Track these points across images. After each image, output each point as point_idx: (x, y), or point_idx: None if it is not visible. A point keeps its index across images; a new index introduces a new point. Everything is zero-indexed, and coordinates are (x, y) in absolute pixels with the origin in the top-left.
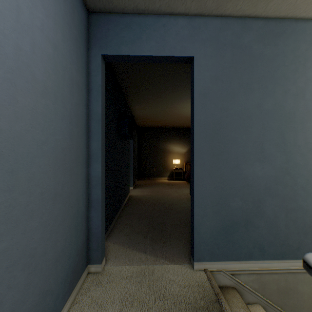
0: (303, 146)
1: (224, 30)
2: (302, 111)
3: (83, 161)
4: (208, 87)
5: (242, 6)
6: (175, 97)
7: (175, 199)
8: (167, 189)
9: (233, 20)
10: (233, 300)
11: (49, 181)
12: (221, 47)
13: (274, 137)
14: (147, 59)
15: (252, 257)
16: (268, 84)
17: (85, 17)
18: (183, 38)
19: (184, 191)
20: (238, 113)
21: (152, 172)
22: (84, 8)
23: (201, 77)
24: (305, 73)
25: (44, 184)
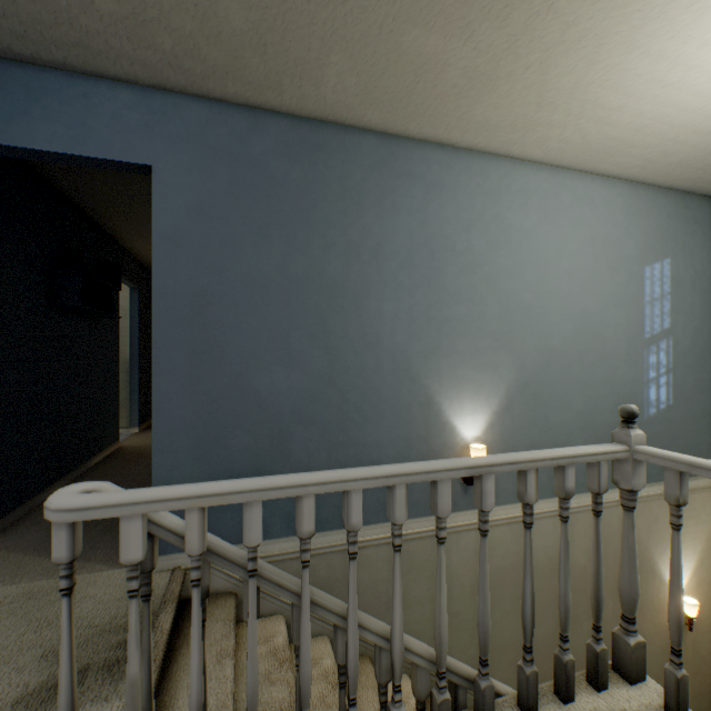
0: (358, 339)
1: (216, 126)
2: (357, 280)
3: None
4: (183, 226)
5: (238, 90)
6: None
7: None
8: None
9: (233, 109)
10: (215, 611)
11: None
12: (209, 154)
13: (309, 322)
14: (52, 157)
15: (270, 533)
16: (299, 231)
17: None
18: (129, 128)
19: None
20: (243, 279)
21: None
22: None
23: (168, 207)
24: (361, 218)
25: None
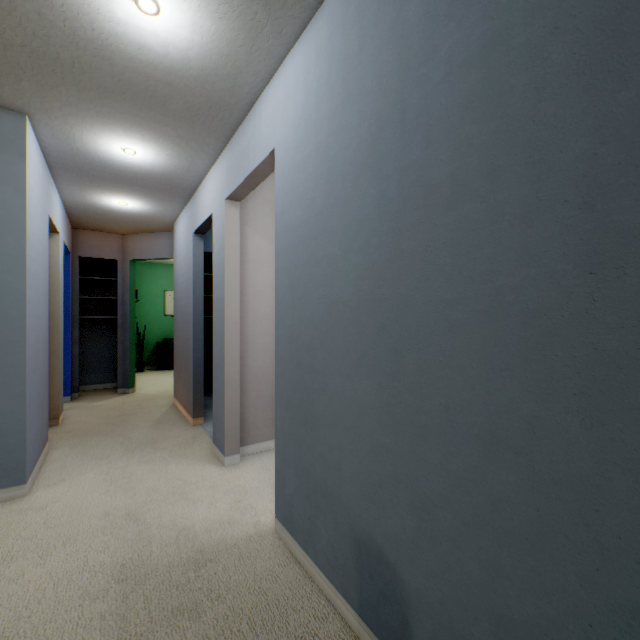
0: None
1: None
2: None
3: None
4: None
5: None
6: None
7: None
8: None
9: None
10: None
11: (469, 391)
12: None
13: None
14: None
15: None
16: None
17: None
18: None
19: None
20: None
21: None
22: None
23: None
24: None
25: (454, 391)
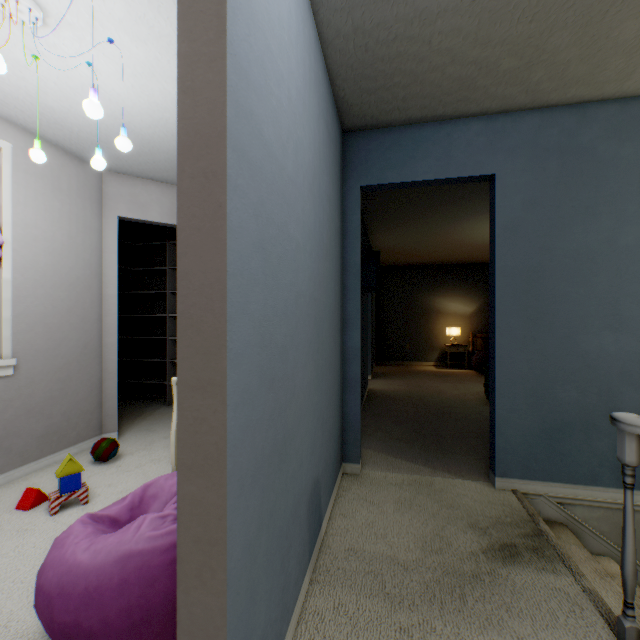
0: None
1: (546, 129)
2: None
3: (340, 327)
4: (518, 217)
5: (576, 93)
6: (455, 214)
7: (455, 399)
8: (436, 382)
9: (561, 110)
10: (559, 535)
11: (327, 347)
12: (540, 154)
13: (639, 289)
14: (423, 183)
15: (597, 481)
16: (628, 204)
17: (341, 143)
18: (477, 150)
19: (470, 387)
20: (570, 254)
21: (404, 351)
22: (340, 131)
23: (506, 204)
24: None
25: (326, 349)
